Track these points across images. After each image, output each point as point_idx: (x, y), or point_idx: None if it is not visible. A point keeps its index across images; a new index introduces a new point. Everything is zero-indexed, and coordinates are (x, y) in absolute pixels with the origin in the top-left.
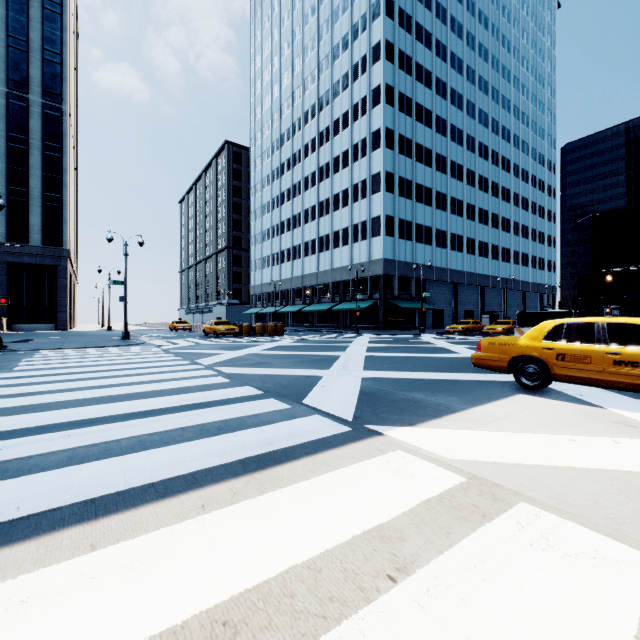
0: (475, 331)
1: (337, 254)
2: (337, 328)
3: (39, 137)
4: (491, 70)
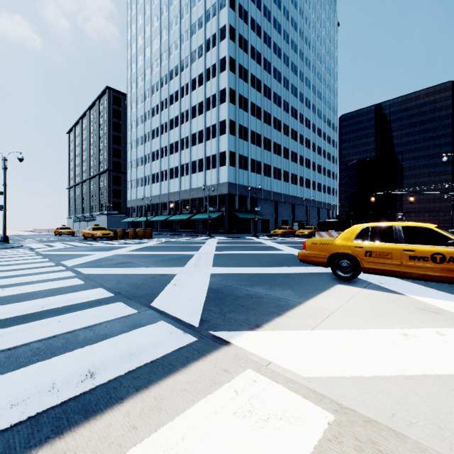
0: (290, 234)
1: (194, 178)
2: (194, 232)
3: None
4: (299, 59)
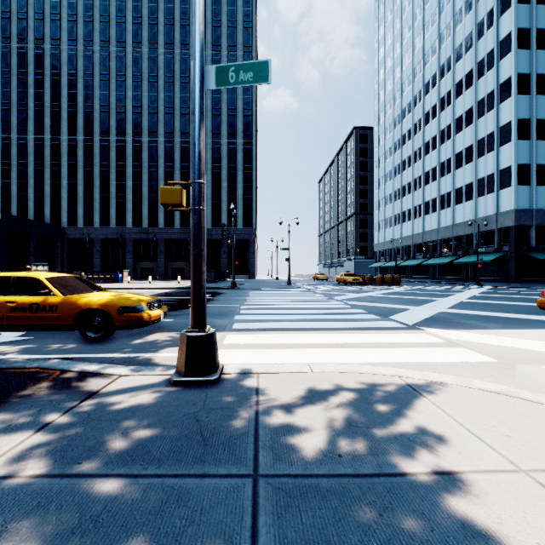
0: None
1: (459, 210)
2: (459, 280)
3: (241, 163)
4: None
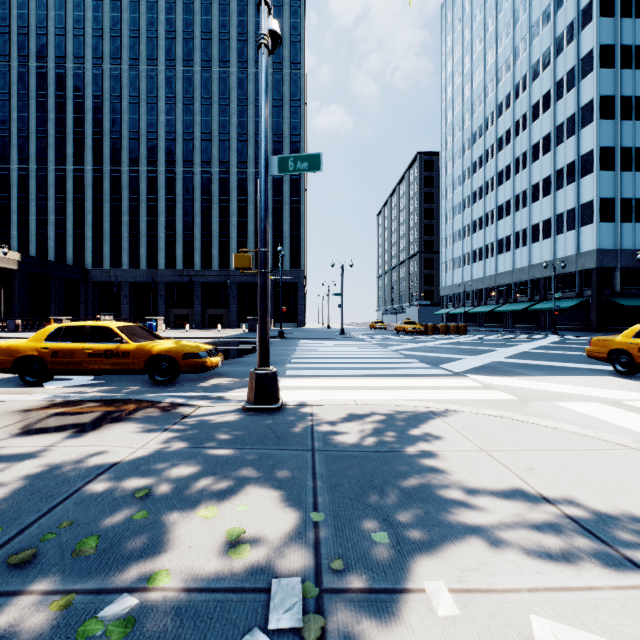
0: None
1: (536, 249)
2: (536, 329)
3: (288, 196)
4: None
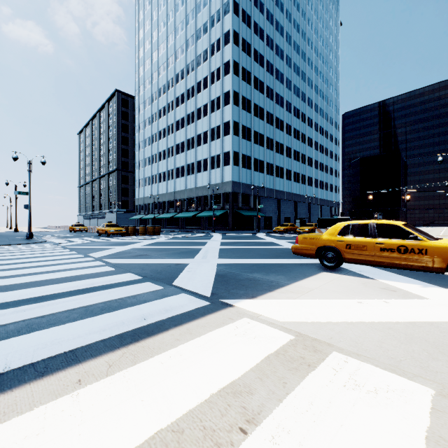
0: (291, 231)
1: (199, 177)
2: (199, 229)
3: None
4: (301, 60)
